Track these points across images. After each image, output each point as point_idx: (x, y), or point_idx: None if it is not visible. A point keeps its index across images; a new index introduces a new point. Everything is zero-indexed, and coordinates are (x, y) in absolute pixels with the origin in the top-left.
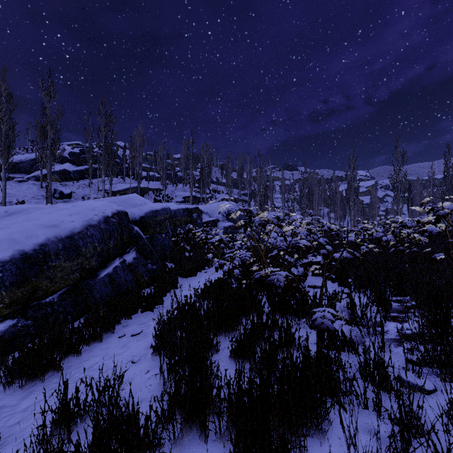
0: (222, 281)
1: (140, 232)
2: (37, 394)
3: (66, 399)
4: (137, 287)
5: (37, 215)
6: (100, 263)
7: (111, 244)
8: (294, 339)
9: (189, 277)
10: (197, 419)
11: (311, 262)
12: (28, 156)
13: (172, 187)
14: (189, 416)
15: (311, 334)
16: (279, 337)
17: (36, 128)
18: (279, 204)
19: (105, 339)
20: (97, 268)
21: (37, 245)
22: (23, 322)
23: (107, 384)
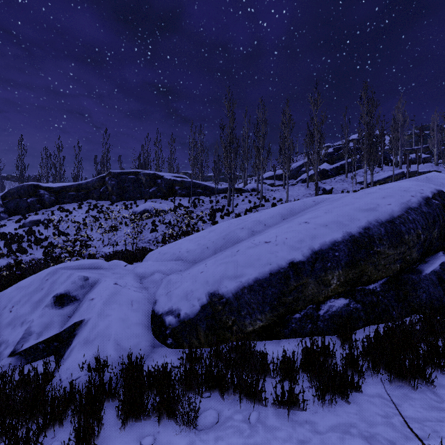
0: None
1: None
2: (417, 404)
3: None
4: None
5: (349, 200)
6: (419, 256)
7: (434, 233)
8: None
9: None
10: None
11: None
12: (295, 165)
13: None
14: None
15: None
16: None
17: (307, 137)
18: None
19: None
20: (415, 261)
21: (361, 228)
22: (353, 304)
23: None
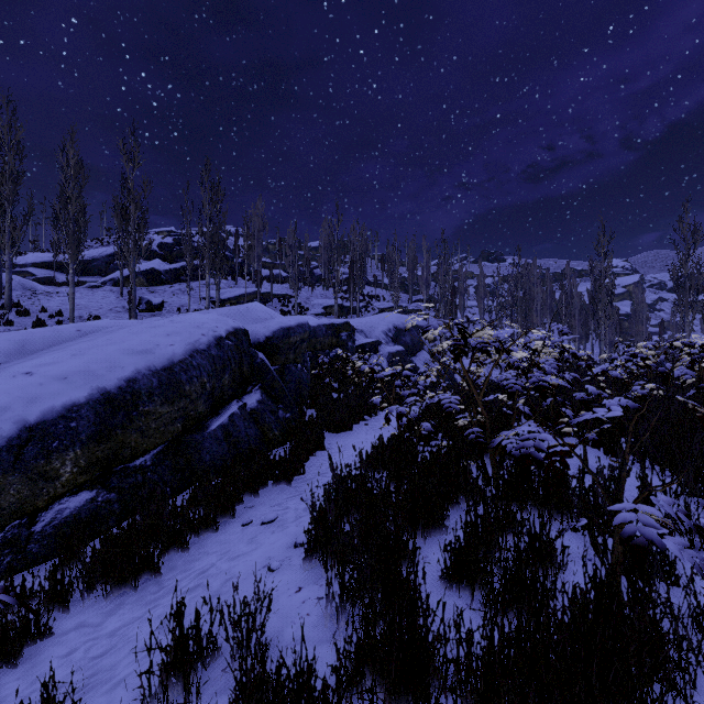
0: (403, 441)
1: (266, 361)
2: (128, 609)
3: (180, 631)
4: (264, 445)
5: (122, 335)
6: (210, 408)
7: (226, 379)
8: (553, 551)
9: (341, 432)
10: (407, 691)
11: (546, 413)
12: (103, 251)
13: (306, 291)
14: (394, 687)
15: (578, 541)
16: (527, 546)
17: (115, 209)
18: (475, 316)
19: (222, 527)
20: (205, 416)
21: (124, 380)
22: (105, 495)
23: (245, 612)
